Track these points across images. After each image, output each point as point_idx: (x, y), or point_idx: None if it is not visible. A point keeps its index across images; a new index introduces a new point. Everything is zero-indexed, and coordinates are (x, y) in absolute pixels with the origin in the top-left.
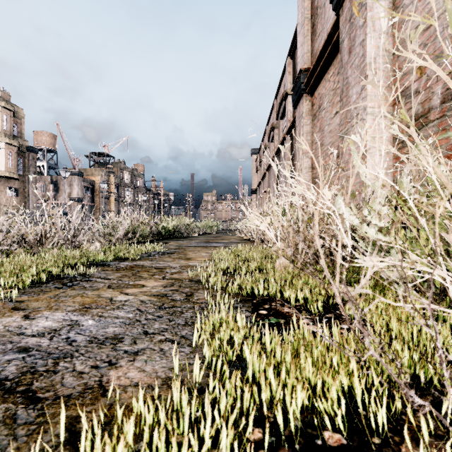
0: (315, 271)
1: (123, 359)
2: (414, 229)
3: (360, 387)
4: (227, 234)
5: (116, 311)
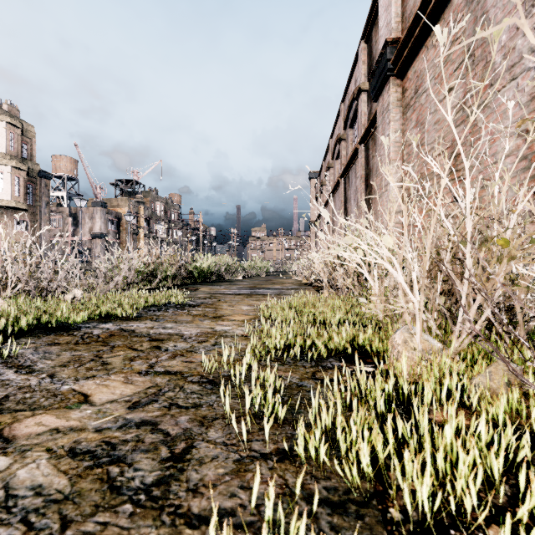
0: None
1: None
2: None
3: None
4: (280, 276)
5: None
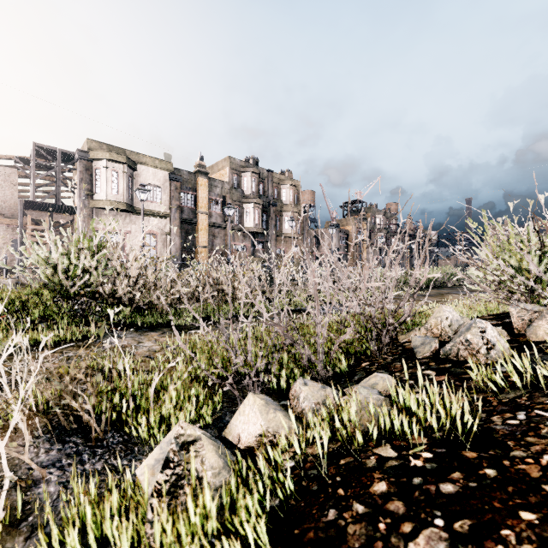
0: None
1: None
2: None
3: None
4: None
5: None
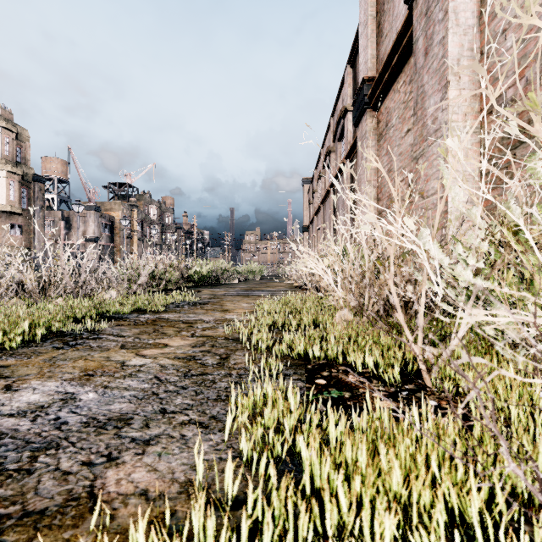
0: (387, 327)
1: (128, 452)
2: (527, 272)
3: (474, 506)
4: (274, 280)
5: (128, 379)
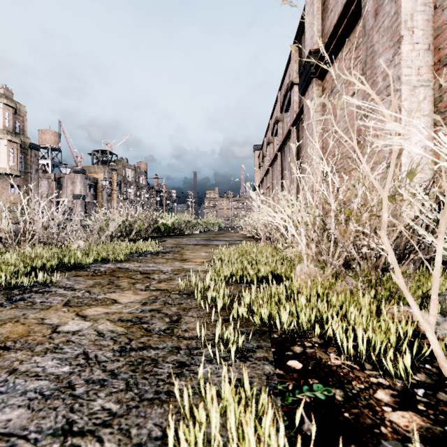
0: (364, 286)
1: None
2: None
3: None
4: (230, 231)
5: (47, 357)
